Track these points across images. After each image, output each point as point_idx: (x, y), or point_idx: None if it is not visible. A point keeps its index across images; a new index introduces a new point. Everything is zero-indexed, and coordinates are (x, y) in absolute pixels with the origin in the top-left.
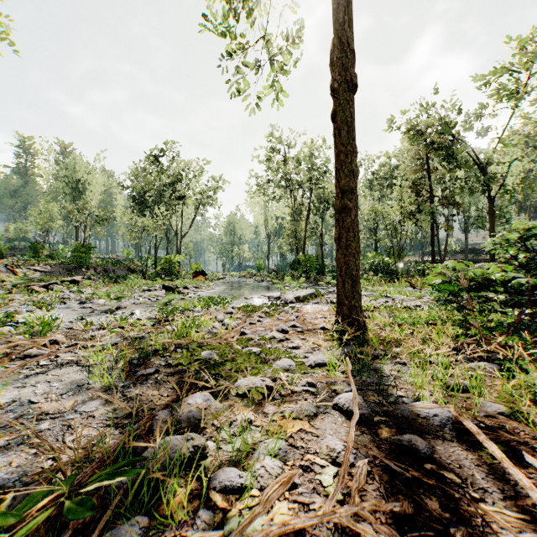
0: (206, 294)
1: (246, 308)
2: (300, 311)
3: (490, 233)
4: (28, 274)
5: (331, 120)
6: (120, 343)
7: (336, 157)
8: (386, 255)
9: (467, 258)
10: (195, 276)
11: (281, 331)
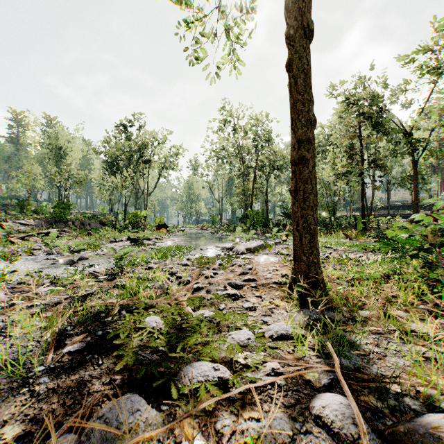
0: (166, 245)
1: (200, 260)
2: (252, 263)
3: (414, 191)
4: (14, 227)
5: (286, 69)
6: (59, 304)
7: (293, 106)
8: (321, 210)
9: (389, 213)
10: (158, 228)
11: (235, 286)
